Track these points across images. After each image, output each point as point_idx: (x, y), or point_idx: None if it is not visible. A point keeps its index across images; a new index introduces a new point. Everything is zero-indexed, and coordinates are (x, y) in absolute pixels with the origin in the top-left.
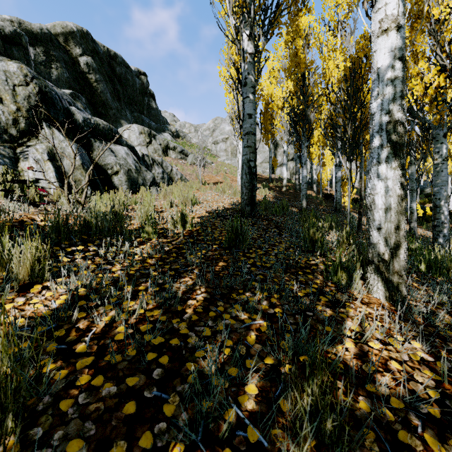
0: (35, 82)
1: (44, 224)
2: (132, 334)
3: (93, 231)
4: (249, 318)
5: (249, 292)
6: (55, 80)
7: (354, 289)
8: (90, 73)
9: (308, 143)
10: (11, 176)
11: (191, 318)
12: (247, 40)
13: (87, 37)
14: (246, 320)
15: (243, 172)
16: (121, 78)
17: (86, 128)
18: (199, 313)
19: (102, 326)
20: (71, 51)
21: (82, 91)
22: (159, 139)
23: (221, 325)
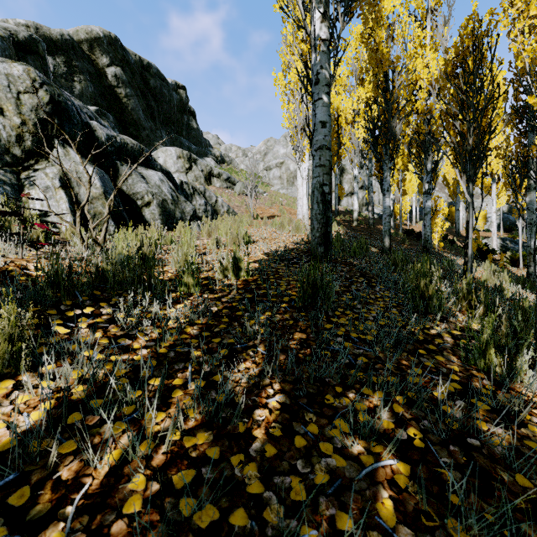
0: (46, 88)
1: (39, 274)
2: (157, 496)
3: (110, 283)
4: (368, 453)
5: (353, 391)
6: (78, 95)
7: (534, 389)
8: (119, 86)
9: (392, 163)
10: (11, 208)
11: (263, 452)
12: (320, 22)
13: (115, 43)
14: (365, 459)
15: (314, 200)
16: (155, 93)
17: (110, 148)
18: (277, 440)
19: (103, 474)
20: (97, 60)
21: (110, 108)
22: (201, 164)
23: (320, 470)
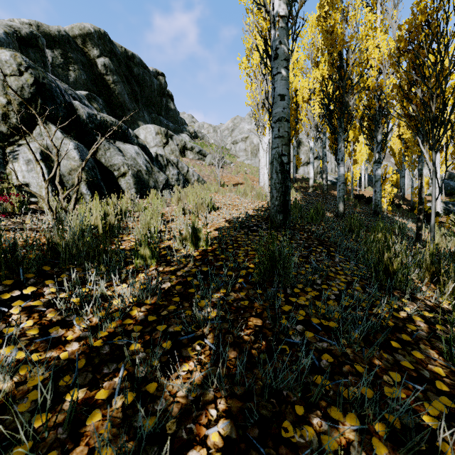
0: (31, 72)
1: None
2: None
3: (62, 257)
4: None
5: (318, 414)
6: (73, 82)
7: None
8: (108, 74)
9: (346, 135)
10: None
11: None
12: None
13: (104, 37)
14: None
15: (273, 170)
16: (138, 79)
17: (91, 125)
18: None
19: None
20: (89, 52)
21: (100, 93)
22: (177, 139)
23: None
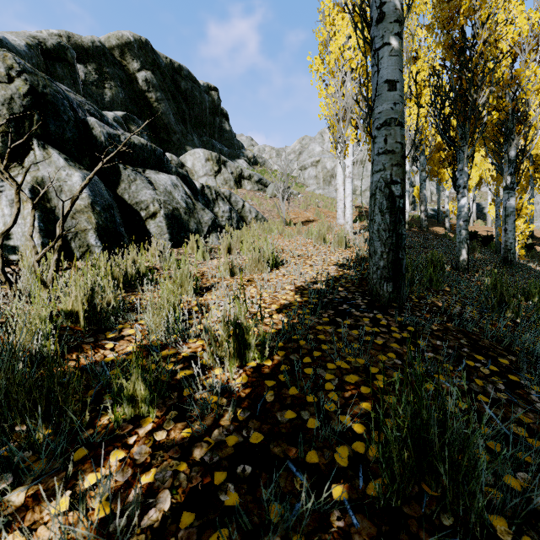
0: (25, 77)
1: None
2: None
3: None
4: None
5: None
6: (109, 102)
7: None
8: (150, 91)
9: (471, 150)
10: None
11: None
12: None
13: (146, 47)
14: None
15: (375, 208)
16: (186, 95)
17: (112, 149)
18: None
19: None
20: (128, 66)
21: (141, 114)
22: (231, 166)
23: None
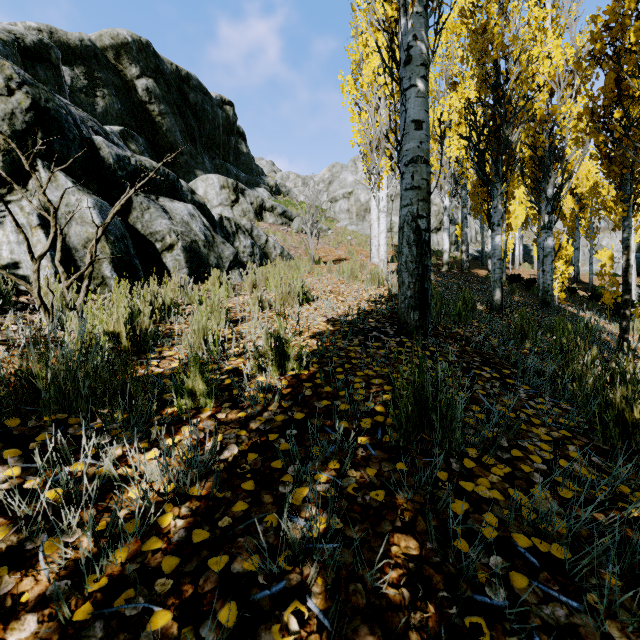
0: (26, 90)
1: None
2: None
3: (43, 400)
4: None
5: None
6: (101, 113)
7: None
8: (152, 102)
9: (504, 187)
10: None
11: None
12: None
13: (147, 50)
14: None
15: (403, 241)
16: (196, 110)
17: (121, 173)
18: None
19: None
20: (125, 71)
21: (141, 129)
22: (250, 195)
23: None
